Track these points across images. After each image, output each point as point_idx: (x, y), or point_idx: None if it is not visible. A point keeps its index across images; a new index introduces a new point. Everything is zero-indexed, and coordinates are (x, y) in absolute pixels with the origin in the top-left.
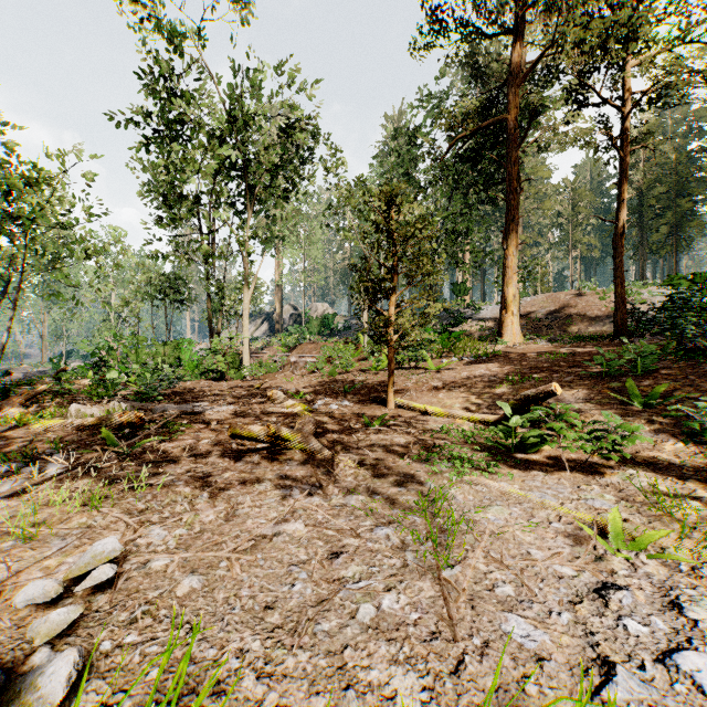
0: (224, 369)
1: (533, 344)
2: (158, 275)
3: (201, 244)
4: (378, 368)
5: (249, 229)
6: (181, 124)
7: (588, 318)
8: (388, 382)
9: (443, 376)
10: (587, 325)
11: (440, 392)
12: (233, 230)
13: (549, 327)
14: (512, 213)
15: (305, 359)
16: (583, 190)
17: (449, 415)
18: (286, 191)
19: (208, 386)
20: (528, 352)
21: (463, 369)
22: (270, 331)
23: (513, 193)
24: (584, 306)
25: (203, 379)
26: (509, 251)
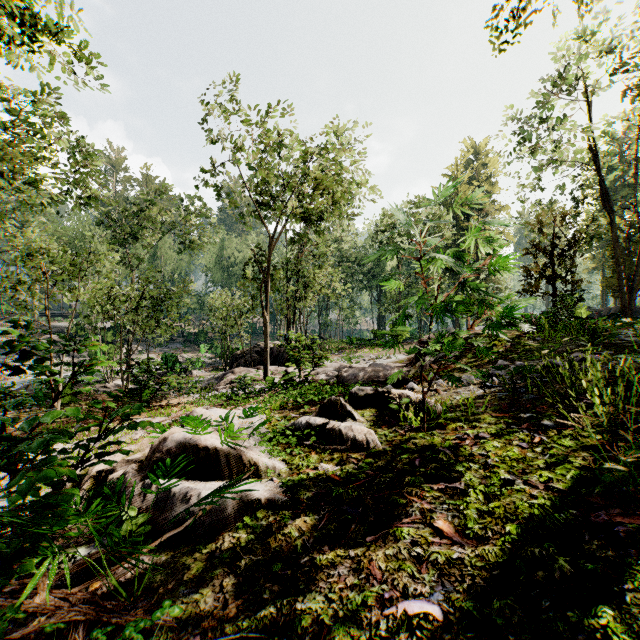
0: None
1: None
2: None
3: None
4: None
5: None
6: None
7: None
8: None
9: None
10: None
11: None
12: None
13: None
14: None
15: None
16: None
17: None
18: None
19: None
20: None
21: None
22: None
23: None
24: None
25: None
26: None
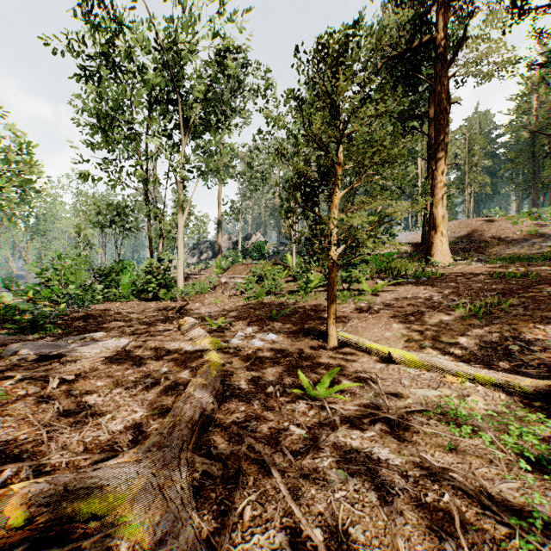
0: (155, 290)
1: (464, 264)
2: (107, 205)
3: (136, 170)
4: (308, 289)
5: (182, 156)
6: (113, 49)
7: (503, 241)
8: (328, 311)
9: (385, 299)
10: (503, 247)
11: (391, 322)
12: (167, 156)
13: (465, 250)
14: (441, 133)
15: (235, 280)
16: (478, 136)
17: (427, 366)
18: (218, 122)
19: (133, 307)
20: (471, 273)
21: (406, 291)
22: (212, 257)
23: (442, 113)
24: (498, 230)
25: (136, 299)
26: (438, 171)
